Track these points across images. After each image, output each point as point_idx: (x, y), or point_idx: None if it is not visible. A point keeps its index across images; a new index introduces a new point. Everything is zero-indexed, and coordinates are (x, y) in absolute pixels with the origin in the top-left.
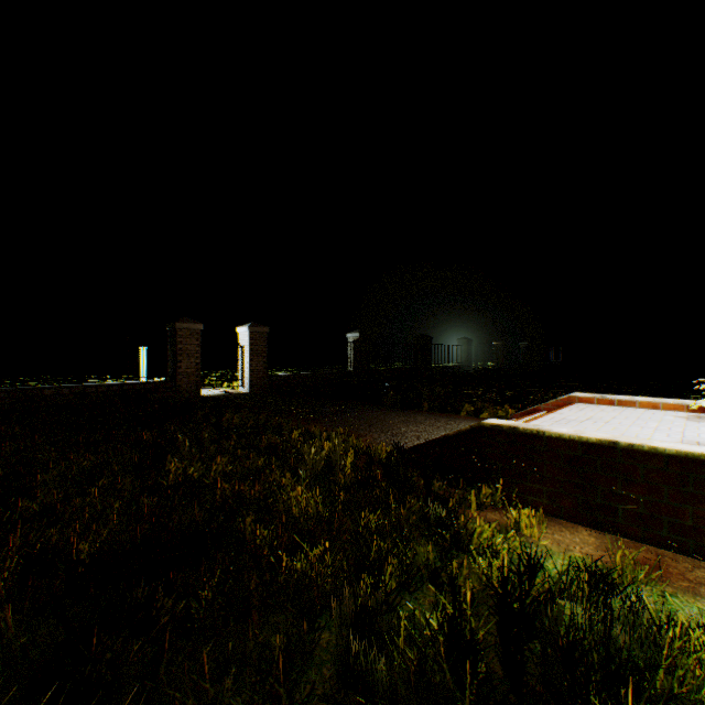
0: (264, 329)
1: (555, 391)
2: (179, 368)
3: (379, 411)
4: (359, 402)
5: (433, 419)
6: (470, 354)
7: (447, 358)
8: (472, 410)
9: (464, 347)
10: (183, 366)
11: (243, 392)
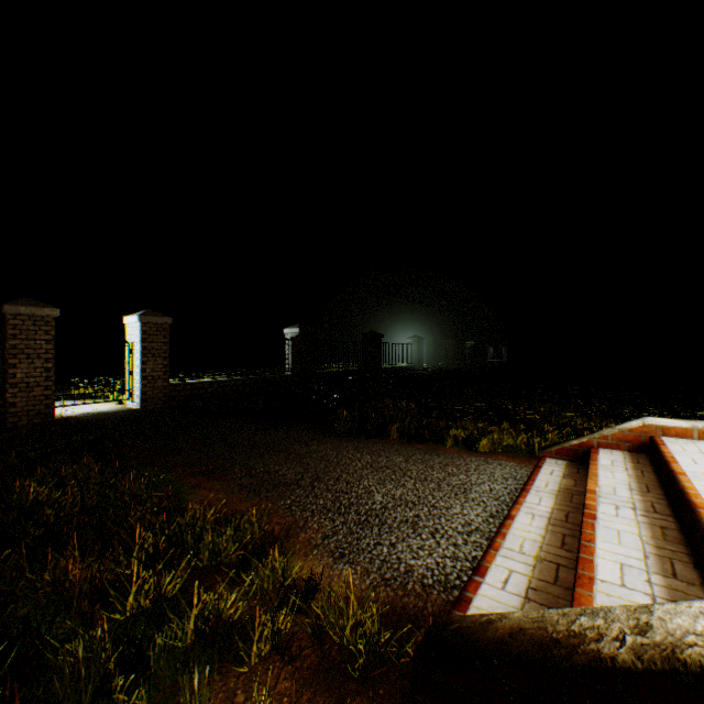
0: (165, 320)
1: (540, 399)
2: (10, 377)
3: (328, 445)
4: (297, 424)
5: (419, 462)
6: (422, 353)
7: (398, 358)
8: (464, 437)
9: (415, 346)
10: (19, 373)
11: (131, 409)
